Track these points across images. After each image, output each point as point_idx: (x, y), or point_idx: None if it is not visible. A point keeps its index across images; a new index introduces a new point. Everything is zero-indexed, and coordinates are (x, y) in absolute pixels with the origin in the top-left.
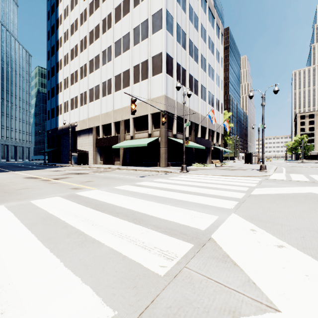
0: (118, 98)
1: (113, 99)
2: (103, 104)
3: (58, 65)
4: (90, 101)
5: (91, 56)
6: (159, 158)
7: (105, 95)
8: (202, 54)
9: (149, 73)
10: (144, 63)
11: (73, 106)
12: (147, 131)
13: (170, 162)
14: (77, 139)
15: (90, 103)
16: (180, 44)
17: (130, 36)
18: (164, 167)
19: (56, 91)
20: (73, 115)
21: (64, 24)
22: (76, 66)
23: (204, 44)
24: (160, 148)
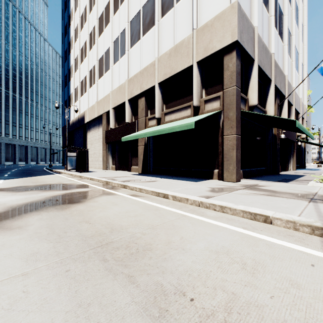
0: (135, 56)
1: (127, 60)
2: (114, 74)
3: (70, 44)
4: (99, 76)
5: (101, 9)
6: (218, 160)
7: (117, 60)
8: None
9: None
10: None
11: (83, 91)
12: (190, 104)
13: (241, 169)
14: (87, 134)
15: (100, 79)
16: None
17: None
18: (237, 184)
19: (68, 77)
20: (82, 103)
21: None
22: (85, 35)
23: None
24: (221, 137)
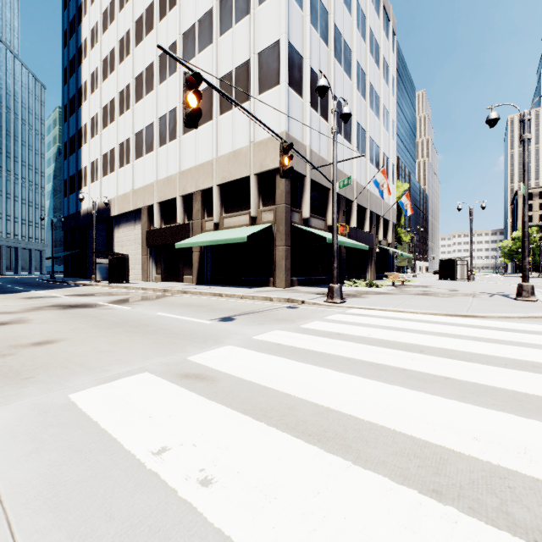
0: (188, 146)
1: (179, 148)
2: (160, 160)
3: (82, 92)
4: (136, 156)
5: (139, 67)
6: (273, 269)
7: (164, 143)
8: (359, 62)
9: (251, 87)
10: (241, 68)
11: (107, 169)
12: (248, 213)
13: (297, 278)
14: (114, 232)
15: (137, 160)
16: (316, 31)
17: (213, 14)
18: (284, 289)
19: (77, 142)
20: (106, 186)
21: (91, 13)
22: (112, 90)
23: (363, 44)
24: (275, 248)
